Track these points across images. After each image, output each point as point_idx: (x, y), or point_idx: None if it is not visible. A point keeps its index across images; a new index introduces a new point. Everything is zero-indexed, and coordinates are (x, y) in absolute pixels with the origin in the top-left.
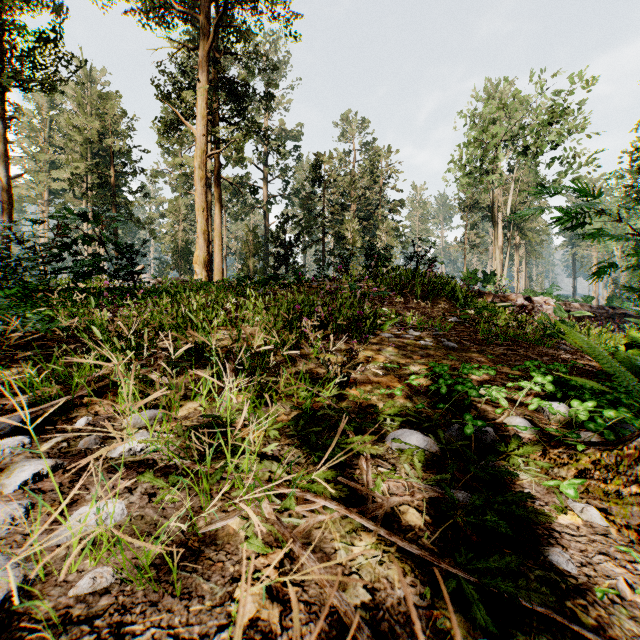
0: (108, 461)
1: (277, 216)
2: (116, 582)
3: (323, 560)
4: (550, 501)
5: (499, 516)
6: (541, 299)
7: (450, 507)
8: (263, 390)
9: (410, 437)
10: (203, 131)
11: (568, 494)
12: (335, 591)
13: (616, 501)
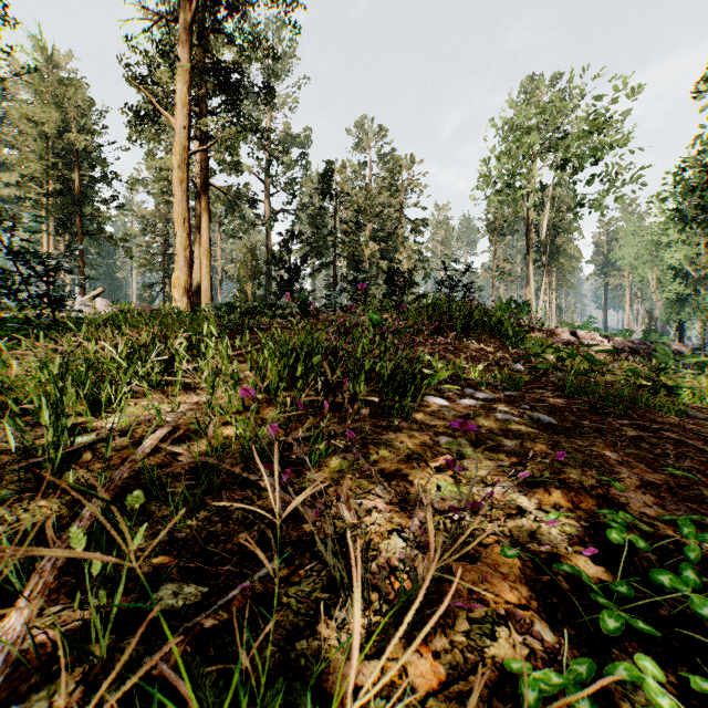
0: None
1: (280, 233)
2: None
3: None
4: None
5: None
6: (586, 334)
7: None
8: None
9: None
10: (184, 122)
11: None
12: None
13: None
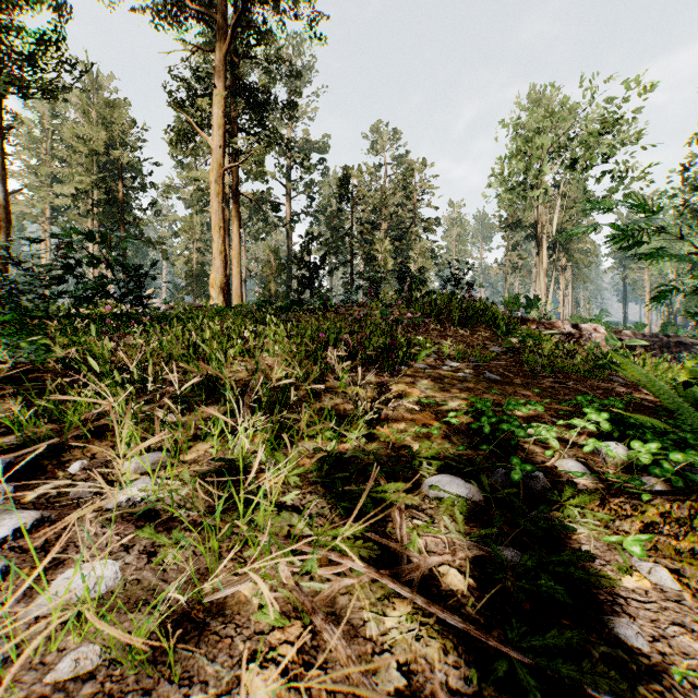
0: (103, 513)
1: (301, 235)
2: (103, 664)
3: (350, 634)
4: (612, 560)
5: (555, 580)
6: (589, 326)
7: (498, 569)
8: (283, 429)
9: (450, 484)
10: (220, 142)
11: (633, 552)
12: (364, 677)
13: (690, 561)
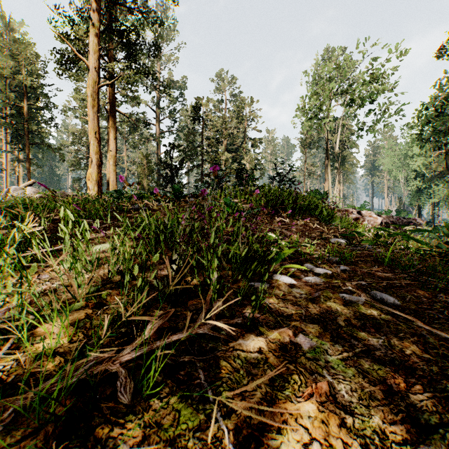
0: None
1: (165, 145)
2: None
3: None
4: None
5: None
6: (366, 212)
7: None
8: None
9: None
10: (95, 64)
11: None
12: None
13: None
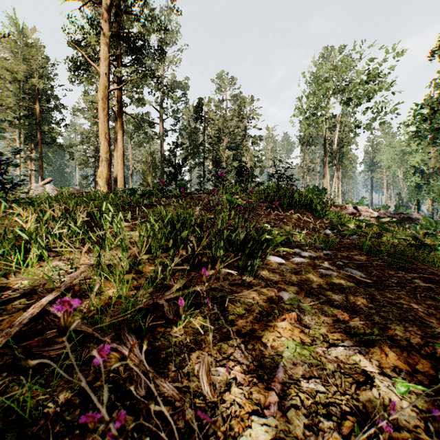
0: None
1: (169, 144)
2: None
3: None
4: None
5: None
6: (362, 208)
7: None
8: None
9: None
10: (105, 70)
11: None
12: None
13: None
